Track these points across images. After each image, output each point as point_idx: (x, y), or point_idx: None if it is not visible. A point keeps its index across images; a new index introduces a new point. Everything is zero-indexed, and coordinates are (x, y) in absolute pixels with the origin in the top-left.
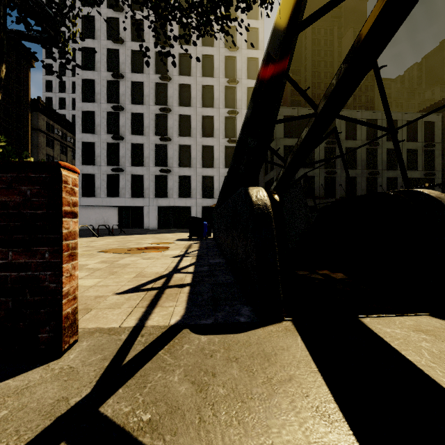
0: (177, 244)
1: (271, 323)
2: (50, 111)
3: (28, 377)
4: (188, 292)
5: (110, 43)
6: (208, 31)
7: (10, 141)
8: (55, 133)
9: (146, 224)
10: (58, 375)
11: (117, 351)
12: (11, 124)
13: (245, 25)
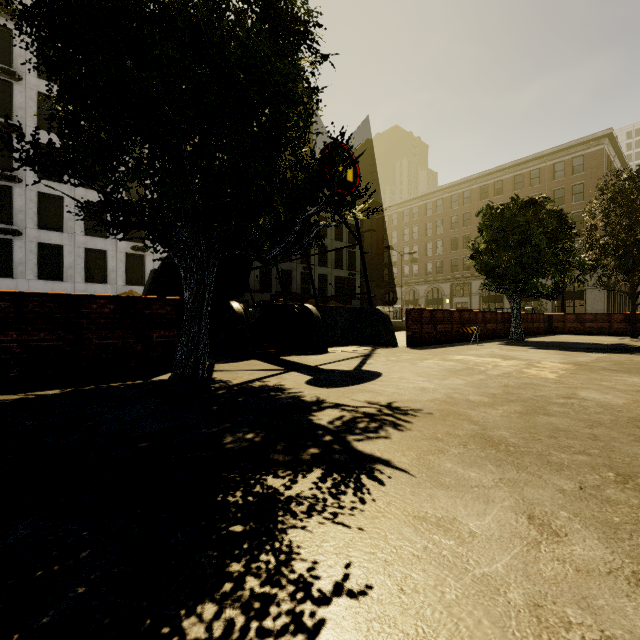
0: None
1: (248, 360)
2: None
3: None
4: None
5: None
6: None
7: None
8: None
9: None
10: None
11: None
12: None
13: None
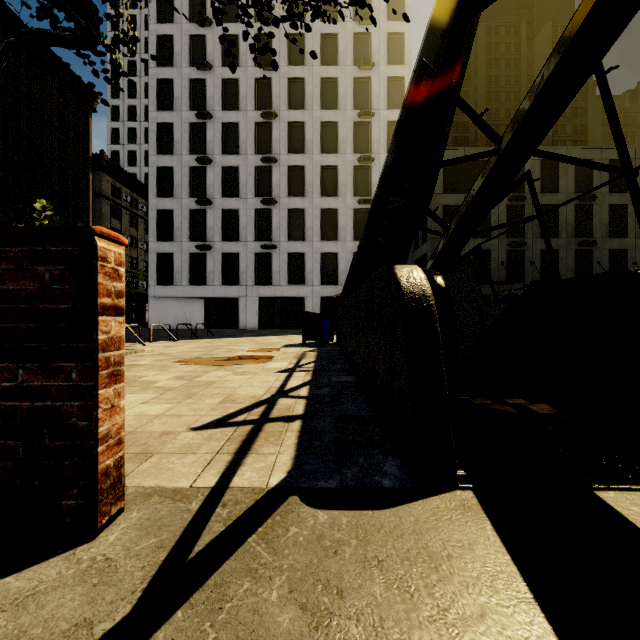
0: (285, 352)
1: (436, 493)
2: (116, 170)
3: (39, 574)
4: (299, 430)
5: (194, 71)
6: (329, 16)
7: (66, 212)
8: (122, 199)
9: (242, 322)
10: (85, 574)
11: (182, 532)
12: (67, 189)
13: (384, 30)
